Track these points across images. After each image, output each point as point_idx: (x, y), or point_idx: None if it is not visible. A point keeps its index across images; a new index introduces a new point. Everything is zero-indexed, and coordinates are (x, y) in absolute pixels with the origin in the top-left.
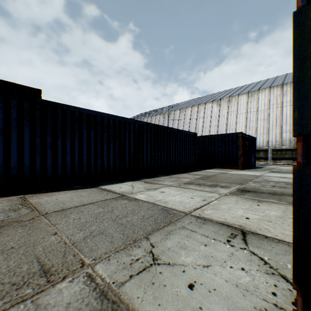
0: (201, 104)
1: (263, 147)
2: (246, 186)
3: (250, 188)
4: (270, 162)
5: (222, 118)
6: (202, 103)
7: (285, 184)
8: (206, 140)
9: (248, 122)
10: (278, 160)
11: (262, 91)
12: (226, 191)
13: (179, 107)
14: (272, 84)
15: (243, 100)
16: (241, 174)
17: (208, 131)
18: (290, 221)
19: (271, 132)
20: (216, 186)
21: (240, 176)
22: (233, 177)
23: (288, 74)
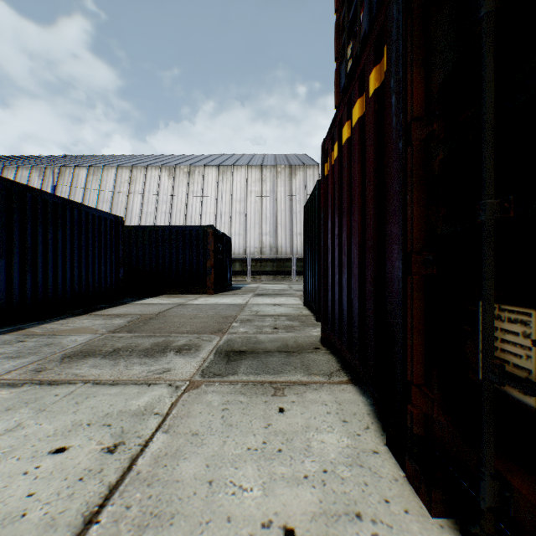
0: (138, 167)
1: (241, 255)
2: (232, 338)
3: (240, 341)
4: (250, 278)
5: (178, 201)
6: (140, 166)
7: (289, 320)
8: (146, 235)
9: (219, 213)
10: (258, 274)
11: (238, 168)
12: (191, 365)
13: (88, 162)
14: (251, 163)
15: (212, 176)
16: (215, 305)
17: (153, 221)
18: (391, 475)
19: (250, 234)
20: (165, 350)
21: (214, 309)
22: (203, 314)
23: (267, 155)
